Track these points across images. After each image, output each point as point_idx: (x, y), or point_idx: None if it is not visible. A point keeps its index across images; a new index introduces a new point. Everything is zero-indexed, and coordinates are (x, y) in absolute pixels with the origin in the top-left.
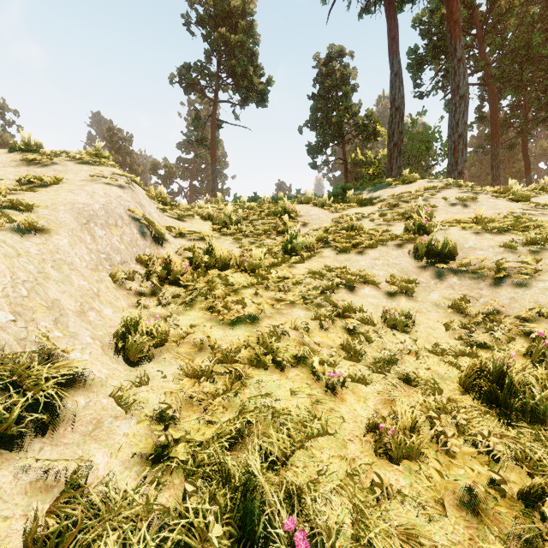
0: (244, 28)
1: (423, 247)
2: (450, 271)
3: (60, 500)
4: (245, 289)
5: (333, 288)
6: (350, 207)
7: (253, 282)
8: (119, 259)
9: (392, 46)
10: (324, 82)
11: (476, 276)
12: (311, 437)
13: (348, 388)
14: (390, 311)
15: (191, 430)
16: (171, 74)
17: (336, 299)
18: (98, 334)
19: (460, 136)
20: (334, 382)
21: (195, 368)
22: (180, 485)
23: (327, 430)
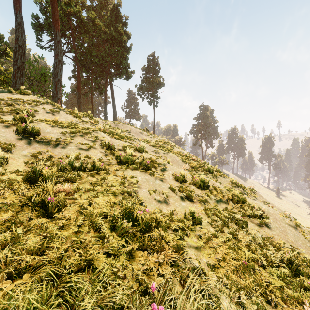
0: None
1: (21, 129)
2: (36, 141)
3: None
4: None
5: None
6: None
7: None
8: None
9: (16, 4)
10: None
11: (48, 144)
12: None
13: None
14: None
15: None
16: None
17: None
18: None
19: (59, 80)
20: None
21: None
22: None
23: None
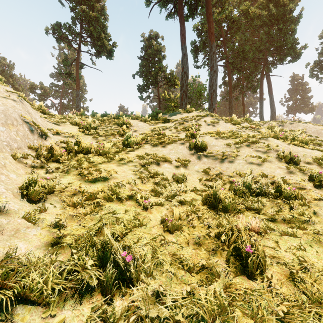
0: (98, 9)
1: (193, 144)
2: (204, 155)
3: (2, 262)
4: (100, 164)
5: (149, 164)
6: (160, 123)
7: (105, 160)
8: (16, 145)
9: (182, 39)
10: (147, 51)
11: (214, 158)
12: (135, 227)
13: (153, 208)
14: (176, 174)
15: (73, 230)
16: (46, 27)
17: (150, 169)
18: (9, 187)
19: (214, 91)
20: (147, 205)
21: (73, 203)
22: (69, 253)
23: (143, 224)
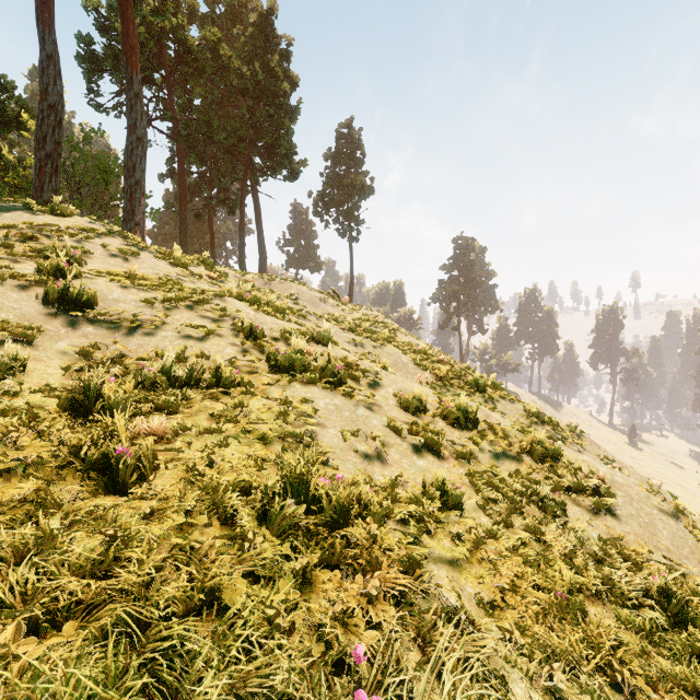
0: None
1: (56, 292)
2: (88, 320)
3: None
4: None
5: None
6: None
7: None
8: None
9: (43, 13)
10: None
11: (114, 326)
12: None
13: None
14: None
15: None
16: None
17: None
18: None
19: (138, 183)
20: None
21: None
22: None
23: None
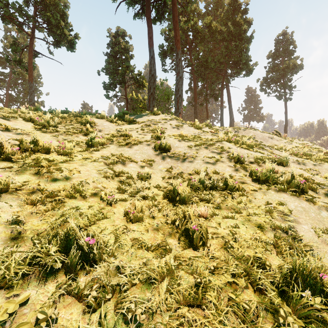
0: None
1: (157, 145)
2: (168, 156)
3: None
4: (61, 163)
5: (114, 163)
6: (127, 124)
7: (67, 159)
8: None
9: (150, 42)
10: (114, 47)
11: (177, 158)
12: (99, 220)
13: (118, 203)
14: (140, 173)
15: (33, 225)
16: None
17: (115, 168)
18: None
19: (180, 96)
20: (111, 200)
21: (32, 200)
22: (30, 245)
23: (106, 217)
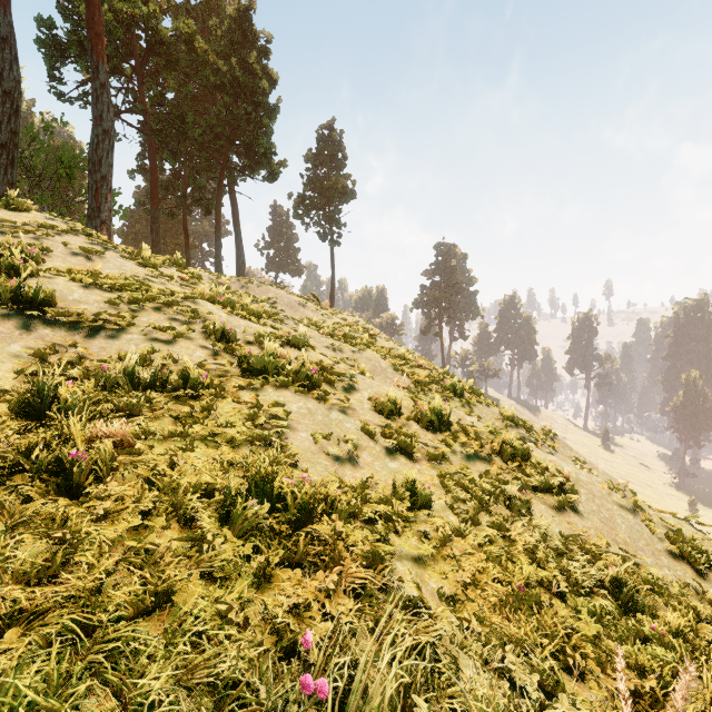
0: None
1: (8, 292)
2: (45, 321)
3: None
4: None
5: None
6: None
7: None
8: None
9: None
10: None
11: (74, 328)
12: None
13: None
14: None
15: None
16: None
17: None
18: None
19: (104, 178)
20: None
21: None
22: None
23: None
